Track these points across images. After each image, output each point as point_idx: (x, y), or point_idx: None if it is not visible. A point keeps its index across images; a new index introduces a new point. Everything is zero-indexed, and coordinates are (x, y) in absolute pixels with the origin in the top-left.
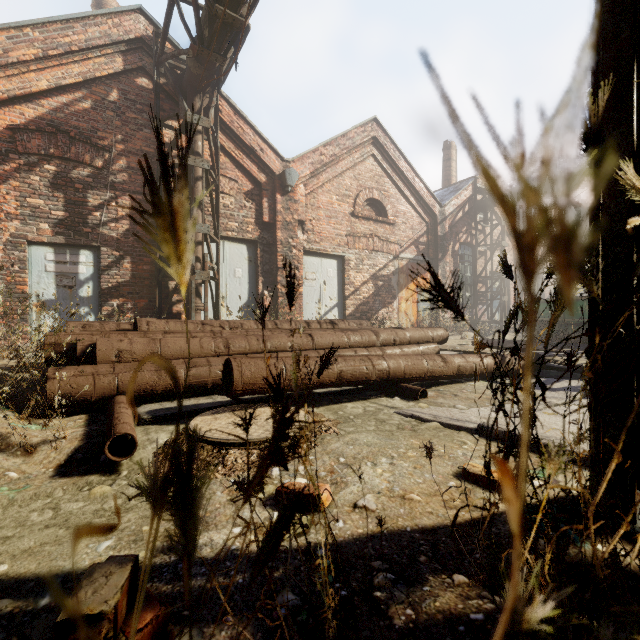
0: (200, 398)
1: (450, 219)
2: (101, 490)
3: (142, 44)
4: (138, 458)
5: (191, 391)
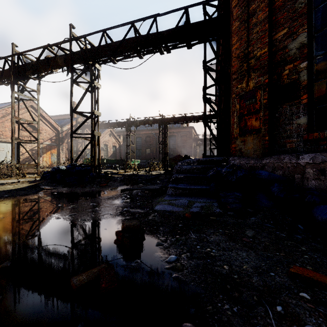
0: None
1: (66, 132)
2: None
3: None
4: None
5: None
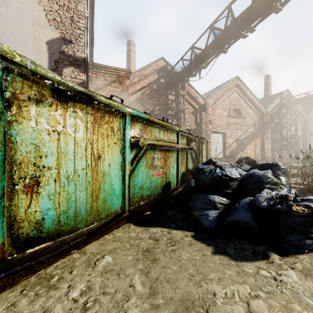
0: None
1: (269, 113)
2: None
3: (162, 68)
4: None
5: None
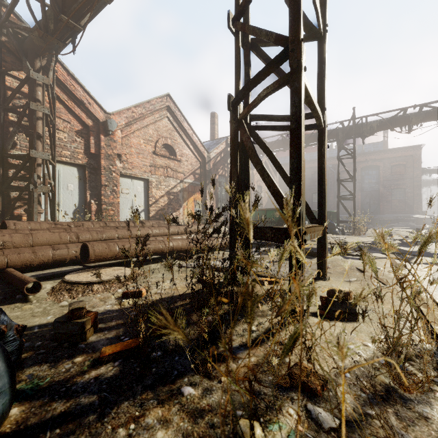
0: (62, 268)
1: (213, 160)
2: (28, 306)
3: None
4: (38, 295)
5: (52, 265)
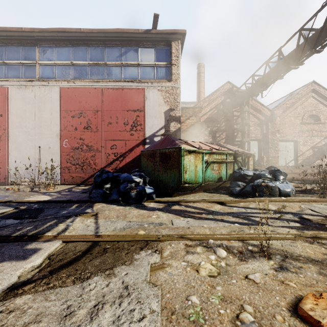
0: None
1: None
2: None
3: (228, 90)
4: None
5: None
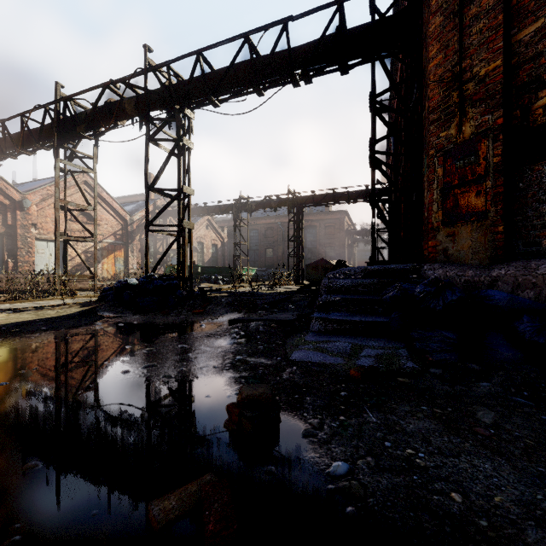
0: None
1: (138, 222)
2: None
3: None
4: None
5: None
